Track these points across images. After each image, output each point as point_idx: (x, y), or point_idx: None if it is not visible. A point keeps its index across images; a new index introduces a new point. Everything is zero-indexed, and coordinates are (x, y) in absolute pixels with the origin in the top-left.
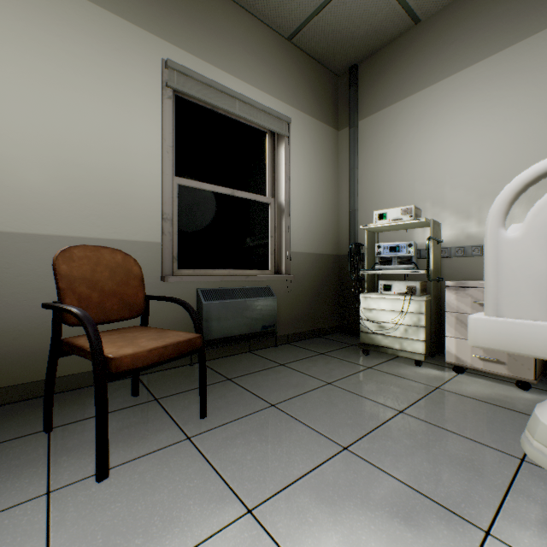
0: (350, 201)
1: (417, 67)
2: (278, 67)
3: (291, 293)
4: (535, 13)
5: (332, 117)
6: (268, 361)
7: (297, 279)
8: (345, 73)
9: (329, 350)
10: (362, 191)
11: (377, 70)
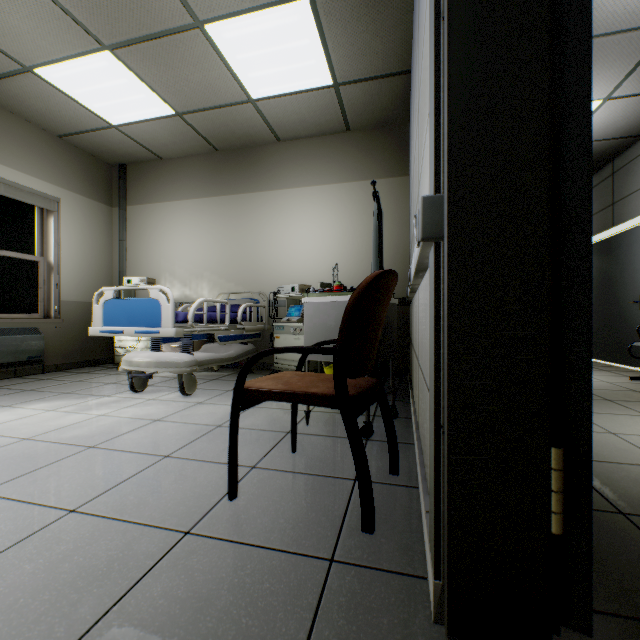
0: (121, 264)
1: (162, 186)
2: (47, 156)
3: (62, 333)
4: (211, 187)
5: (106, 197)
6: (33, 379)
7: (68, 321)
8: (118, 166)
9: (92, 371)
10: (130, 257)
11: (140, 175)
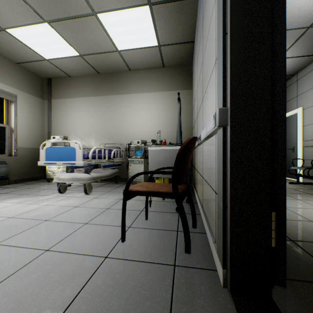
0: (48, 128)
1: (70, 90)
2: (10, 73)
3: (18, 163)
4: (95, 91)
5: (41, 94)
6: (4, 187)
7: (21, 158)
8: (47, 79)
9: (34, 183)
10: (53, 125)
11: (58, 84)
